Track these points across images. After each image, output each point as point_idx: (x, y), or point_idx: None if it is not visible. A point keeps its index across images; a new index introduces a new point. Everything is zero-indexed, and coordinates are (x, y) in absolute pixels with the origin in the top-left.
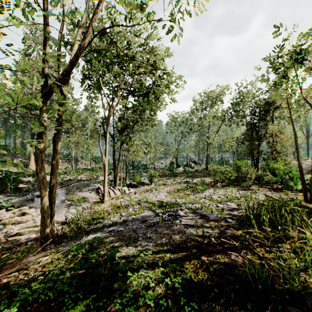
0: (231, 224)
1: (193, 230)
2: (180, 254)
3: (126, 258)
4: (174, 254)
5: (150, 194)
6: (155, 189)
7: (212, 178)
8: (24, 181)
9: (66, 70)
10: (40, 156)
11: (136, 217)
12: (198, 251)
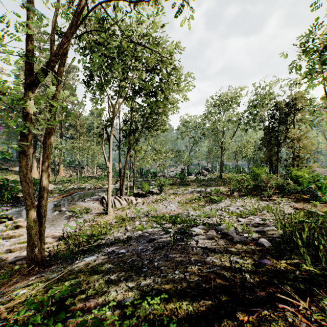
0: (265, 249)
1: (216, 258)
2: (202, 303)
3: (123, 307)
4: (193, 303)
5: (160, 205)
6: (165, 199)
7: (227, 187)
8: None
9: (55, 54)
10: (24, 160)
11: (142, 233)
12: (230, 299)
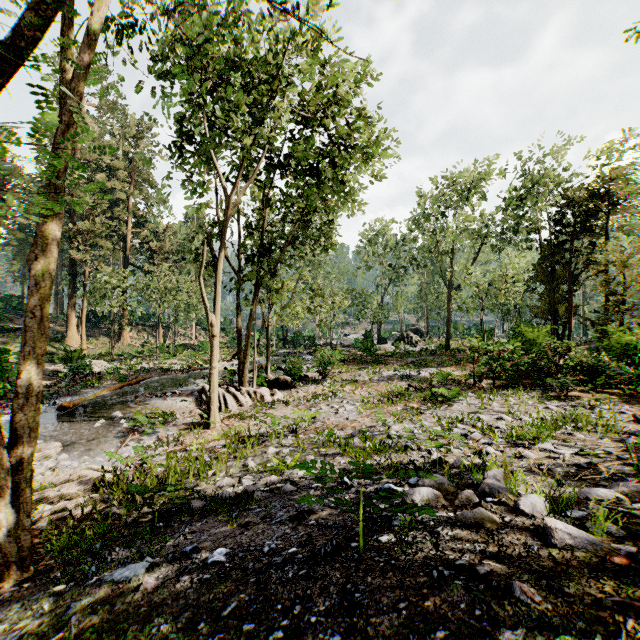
0: None
1: None
2: None
3: None
4: None
5: (322, 407)
6: (334, 394)
7: (464, 368)
8: (46, 371)
9: (34, 5)
10: None
11: (281, 481)
12: None
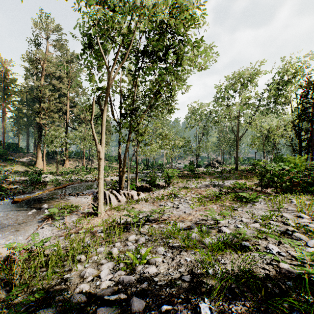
0: None
1: None
2: None
3: None
4: None
5: (168, 203)
6: (174, 195)
7: (251, 181)
8: (20, 180)
9: None
10: None
11: (133, 283)
12: None
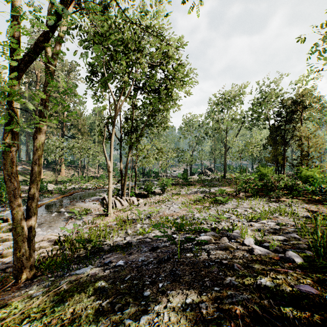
0: (297, 267)
1: (237, 280)
2: None
3: None
4: None
5: (162, 206)
6: (168, 200)
7: (232, 187)
8: (24, 189)
9: (42, 34)
10: (9, 157)
11: (144, 238)
12: None
